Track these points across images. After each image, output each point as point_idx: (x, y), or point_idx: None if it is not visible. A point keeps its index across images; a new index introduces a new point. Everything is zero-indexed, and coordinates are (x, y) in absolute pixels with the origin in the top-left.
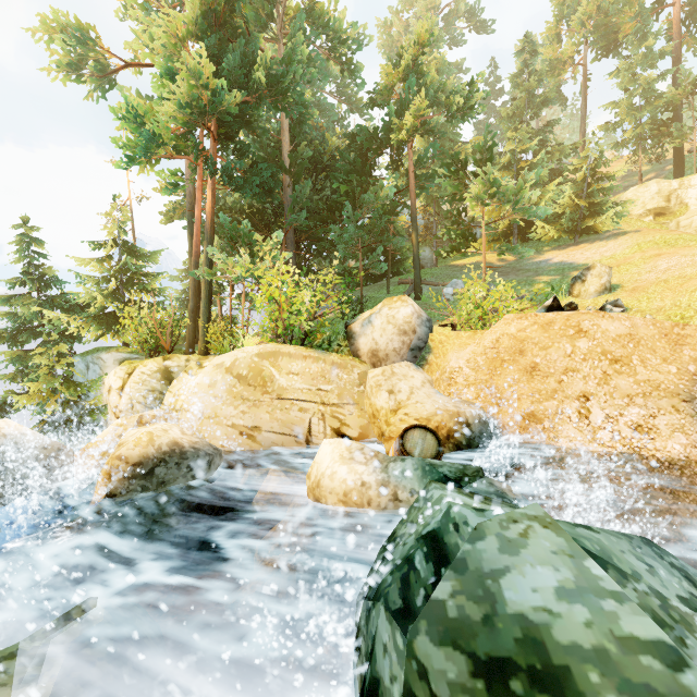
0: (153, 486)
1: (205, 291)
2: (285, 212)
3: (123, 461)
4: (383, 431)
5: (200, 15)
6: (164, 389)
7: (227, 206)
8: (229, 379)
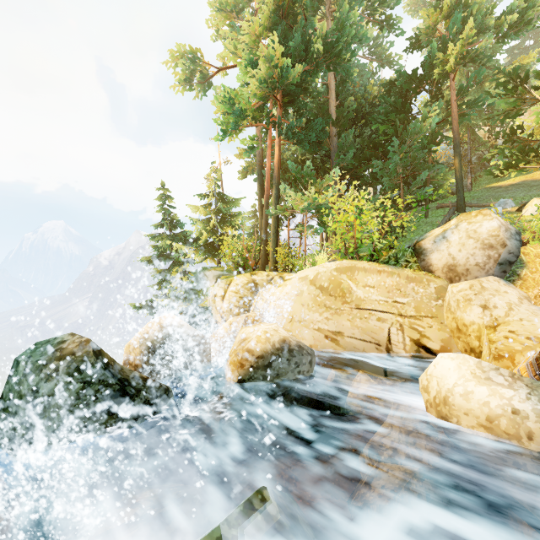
0: (270, 376)
1: (274, 223)
2: (332, 157)
3: (249, 353)
4: (473, 347)
5: (272, 13)
6: (252, 297)
7: (284, 160)
8: (313, 290)
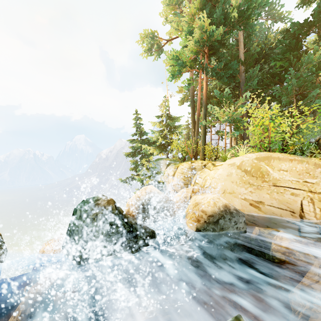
0: (217, 229)
1: (203, 131)
2: (241, 86)
3: (203, 213)
4: None
5: None
6: (192, 176)
7: (207, 91)
8: (239, 172)
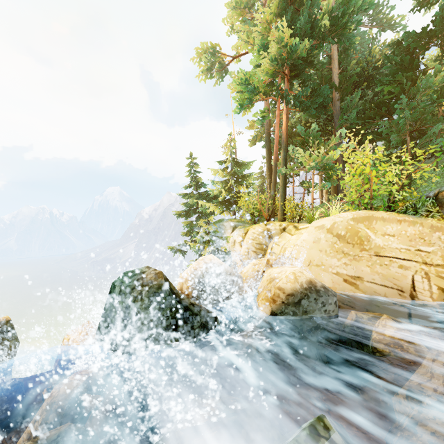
0: (299, 312)
1: (282, 181)
2: (334, 120)
3: (280, 291)
4: None
5: (281, 1)
6: (267, 243)
7: (288, 126)
8: (330, 237)
